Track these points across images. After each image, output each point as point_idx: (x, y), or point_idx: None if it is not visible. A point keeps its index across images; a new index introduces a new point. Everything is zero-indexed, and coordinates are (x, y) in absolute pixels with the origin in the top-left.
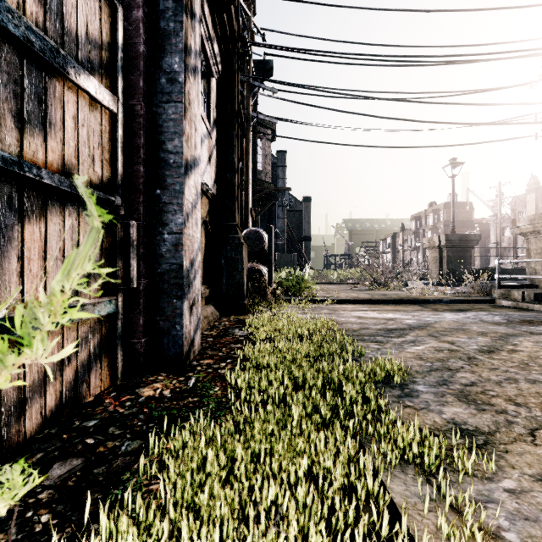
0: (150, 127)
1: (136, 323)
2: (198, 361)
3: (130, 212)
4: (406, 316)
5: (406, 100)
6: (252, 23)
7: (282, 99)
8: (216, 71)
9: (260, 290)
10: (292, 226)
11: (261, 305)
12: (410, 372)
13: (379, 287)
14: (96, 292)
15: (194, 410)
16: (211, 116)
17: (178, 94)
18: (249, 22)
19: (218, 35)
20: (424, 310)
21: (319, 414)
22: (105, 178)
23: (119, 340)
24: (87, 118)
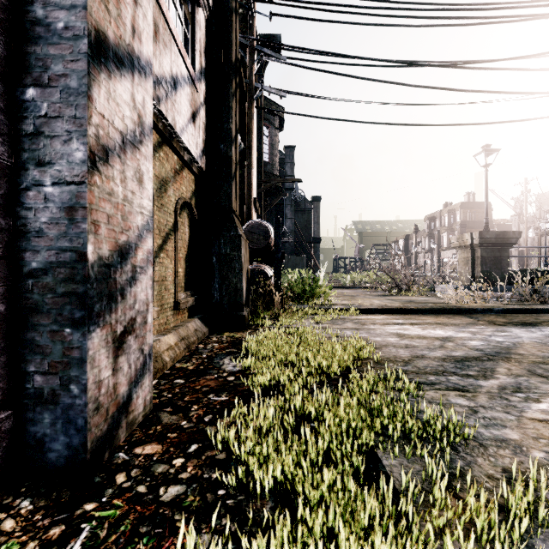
0: None
1: None
2: (132, 448)
3: None
4: (462, 333)
5: (442, 65)
6: None
7: (292, 64)
8: (204, 3)
9: (265, 296)
10: (301, 227)
11: (265, 316)
12: None
13: (402, 292)
14: None
15: None
16: (196, 60)
17: None
18: None
19: None
20: (479, 323)
21: None
22: None
23: None
24: None
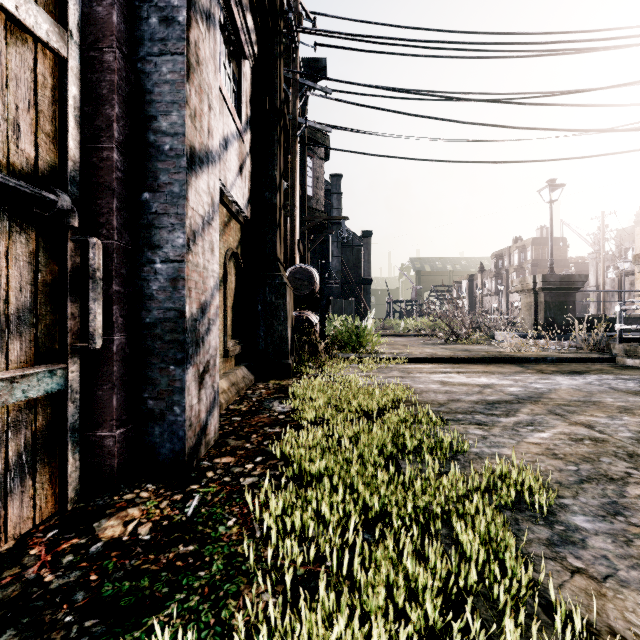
0: (133, 93)
1: (106, 404)
2: (212, 459)
3: (97, 225)
4: (505, 381)
5: (497, 100)
6: (300, 4)
7: (338, 100)
8: (250, 53)
9: (309, 344)
10: (349, 266)
11: (310, 365)
12: (548, 484)
13: (459, 340)
14: (24, 357)
15: (182, 578)
16: (243, 112)
17: (177, 41)
18: (295, 3)
19: (253, 3)
20: (527, 372)
21: (422, 611)
22: (44, 164)
23: (72, 436)
24: (0, 52)
